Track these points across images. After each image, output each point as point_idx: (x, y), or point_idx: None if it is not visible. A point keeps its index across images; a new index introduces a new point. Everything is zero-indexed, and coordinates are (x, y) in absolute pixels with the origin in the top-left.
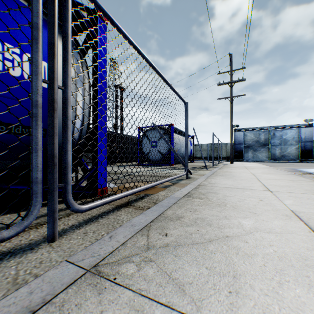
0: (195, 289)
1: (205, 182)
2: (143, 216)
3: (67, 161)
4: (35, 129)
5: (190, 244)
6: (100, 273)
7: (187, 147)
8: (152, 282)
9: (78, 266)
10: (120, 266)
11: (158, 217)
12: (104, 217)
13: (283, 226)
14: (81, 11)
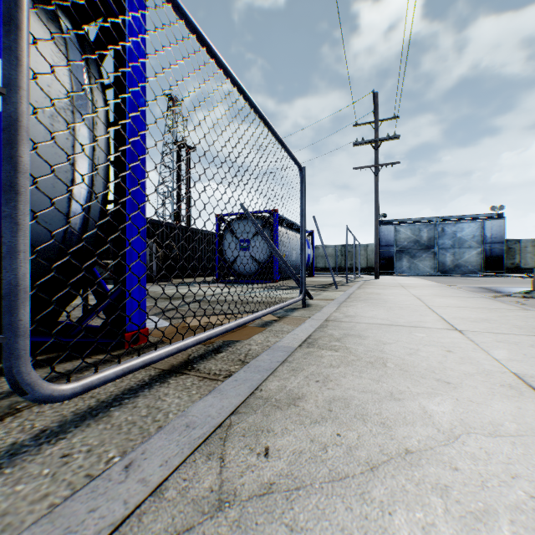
0: None
1: (338, 314)
2: (215, 396)
3: (15, 278)
4: None
5: (326, 482)
6: None
7: (304, 250)
8: None
9: None
10: None
11: (248, 398)
12: (127, 403)
13: (517, 416)
14: None
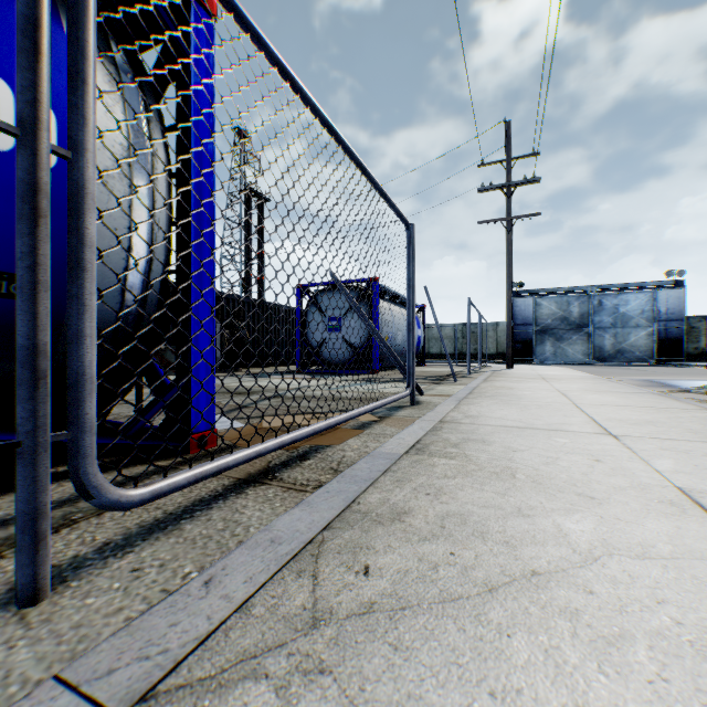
0: None
1: (457, 414)
2: (303, 510)
3: (82, 366)
4: None
5: (436, 603)
6: None
7: (413, 331)
8: None
9: (90, 701)
10: (225, 695)
11: (343, 512)
12: (199, 516)
13: (675, 537)
14: None
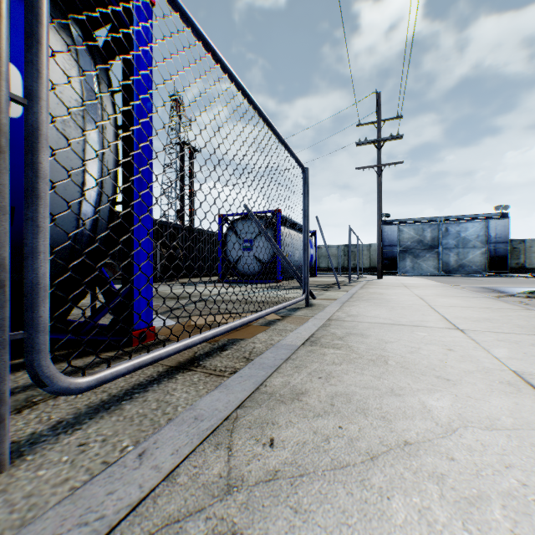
0: None
1: (341, 314)
2: (221, 391)
3: (36, 277)
4: None
5: (328, 470)
6: None
7: (307, 250)
8: None
9: None
10: None
11: (253, 393)
12: (137, 397)
13: (514, 411)
14: None
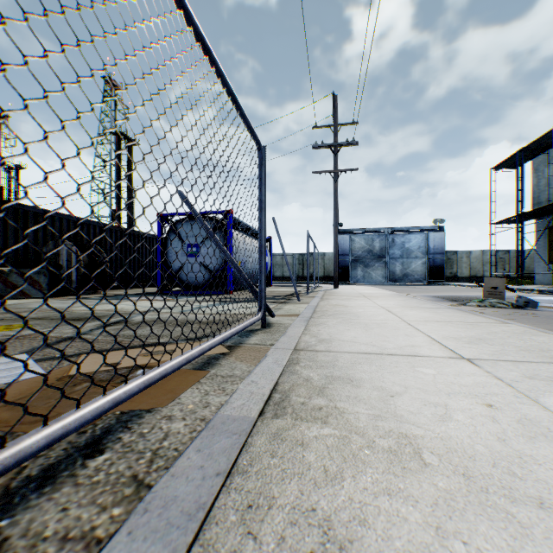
0: None
1: (309, 338)
2: None
3: None
4: None
5: None
6: None
7: (264, 254)
8: None
9: None
10: None
11: None
12: None
13: None
14: None
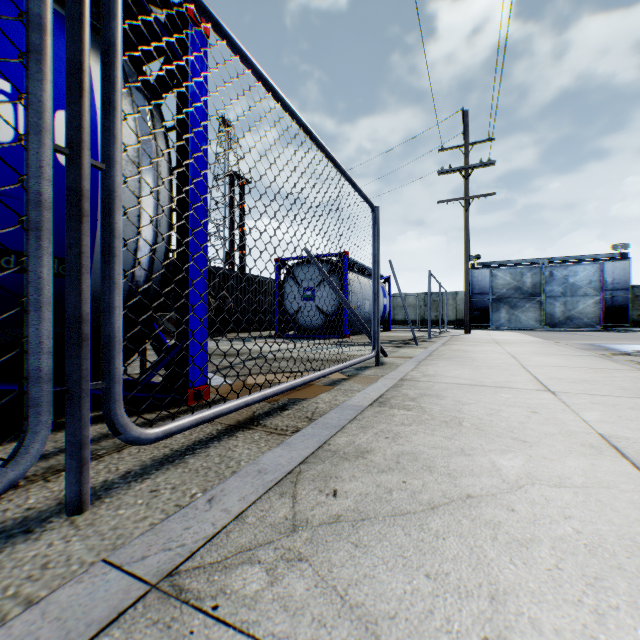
0: (404, 632)
1: (416, 373)
2: (283, 449)
3: (113, 331)
4: (35, 258)
5: (389, 516)
6: (182, 593)
7: (378, 301)
8: (302, 615)
9: (132, 575)
10: (229, 573)
11: (316, 451)
12: (199, 453)
13: (588, 472)
14: (152, 6)
